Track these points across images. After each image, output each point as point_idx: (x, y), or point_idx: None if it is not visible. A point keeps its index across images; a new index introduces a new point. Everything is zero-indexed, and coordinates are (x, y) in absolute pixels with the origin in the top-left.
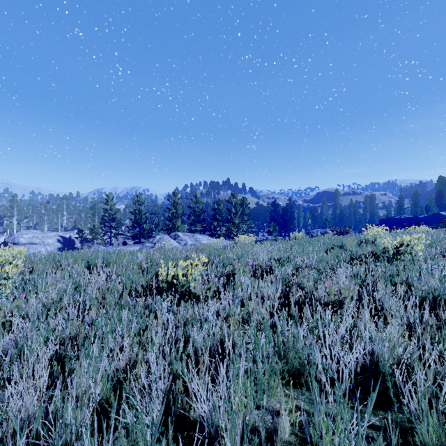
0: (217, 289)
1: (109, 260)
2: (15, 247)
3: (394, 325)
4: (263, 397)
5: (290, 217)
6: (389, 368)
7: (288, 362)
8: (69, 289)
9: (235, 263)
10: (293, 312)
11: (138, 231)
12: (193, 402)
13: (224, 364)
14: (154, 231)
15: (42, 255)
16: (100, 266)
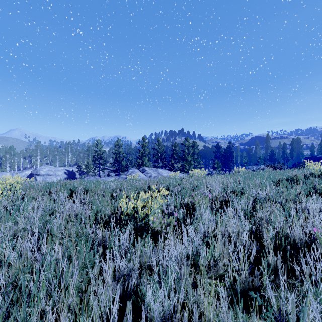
0: (176, 220)
1: (87, 189)
2: (38, 177)
3: None
4: None
5: (230, 156)
6: None
7: None
8: (45, 215)
9: (194, 196)
10: (321, 301)
11: (118, 166)
12: None
13: None
14: (129, 166)
15: (42, 183)
16: (79, 193)
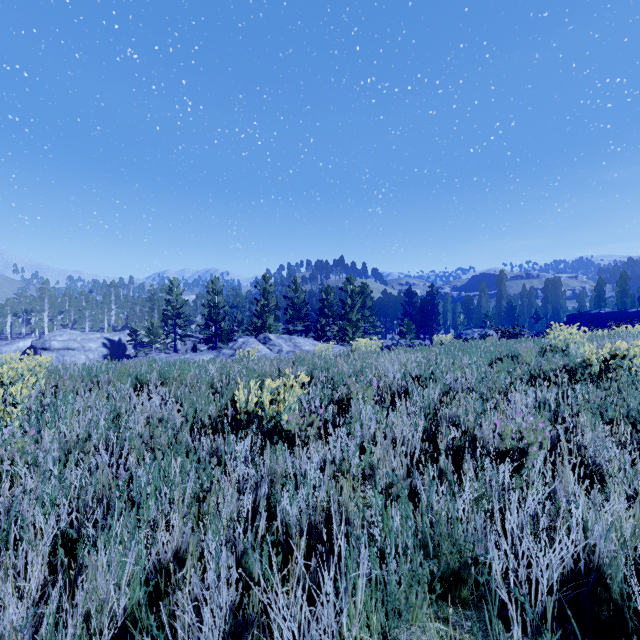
0: (323, 423)
1: (167, 376)
2: (46, 354)
3: (622, 498)
4: (398, 622)
5: (433, 312)
6: (622, 581)
7: (439, 558)
8: (105, 420)
9: (351, 384)
10: (447, 474)
11: (213, 331)
12: (278, 629)
13: (331, 570)
14: (236, 332)
15: (75, 367)
16: (154, 384)
